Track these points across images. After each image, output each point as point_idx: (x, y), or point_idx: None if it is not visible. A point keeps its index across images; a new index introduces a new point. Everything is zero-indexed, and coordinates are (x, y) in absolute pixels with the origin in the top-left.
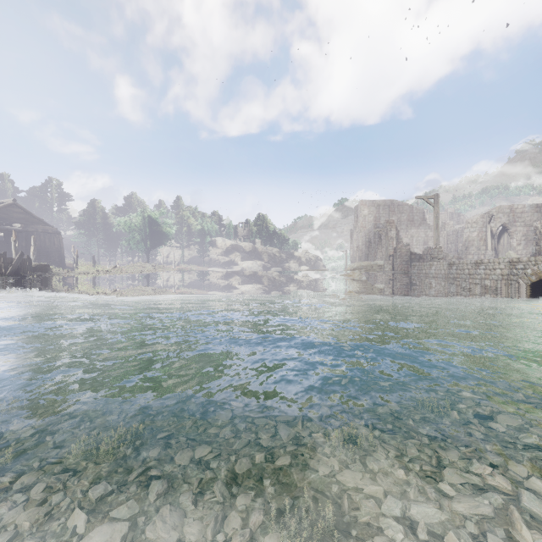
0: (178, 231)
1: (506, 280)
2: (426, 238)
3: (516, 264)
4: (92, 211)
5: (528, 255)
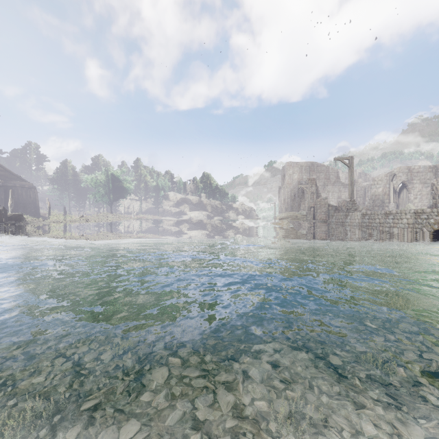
0: (136, 187)
1: (412, 228)
2: (339, 193)
3: (420, 215)
4: (64, 169)
5: (423, 207)
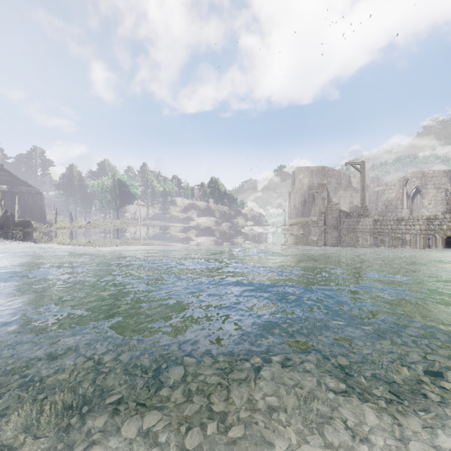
0: (143, 192)
1: (424, 235)
2: (351, 198)
3: (433, 221)
4: (70, 175)
5: (437, 212)
